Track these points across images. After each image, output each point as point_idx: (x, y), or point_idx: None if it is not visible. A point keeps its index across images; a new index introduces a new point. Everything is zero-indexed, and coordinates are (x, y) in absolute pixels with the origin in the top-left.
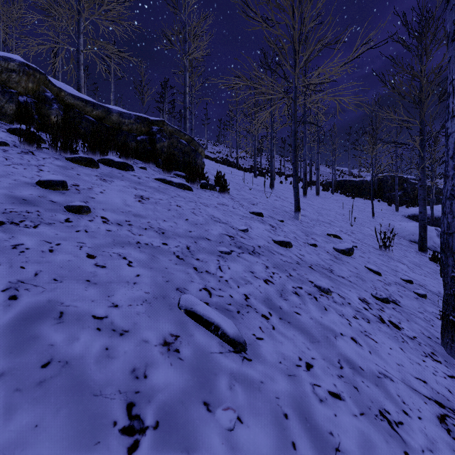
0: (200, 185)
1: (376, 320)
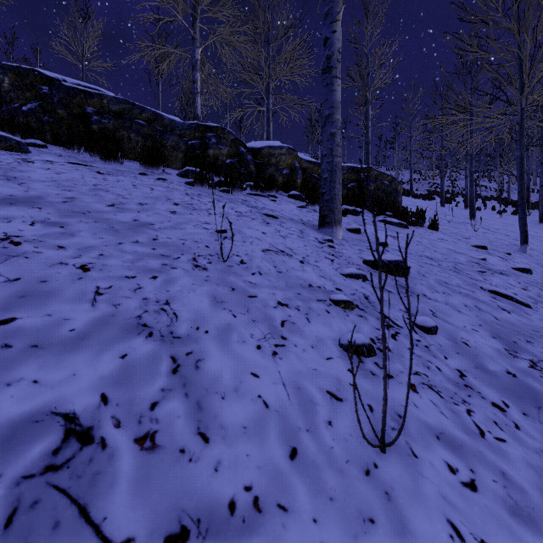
0: (410, 223)
1: None
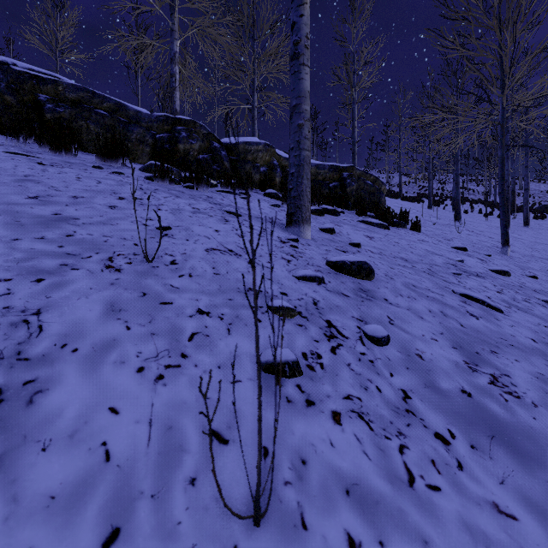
0: (392, 224)
1: None
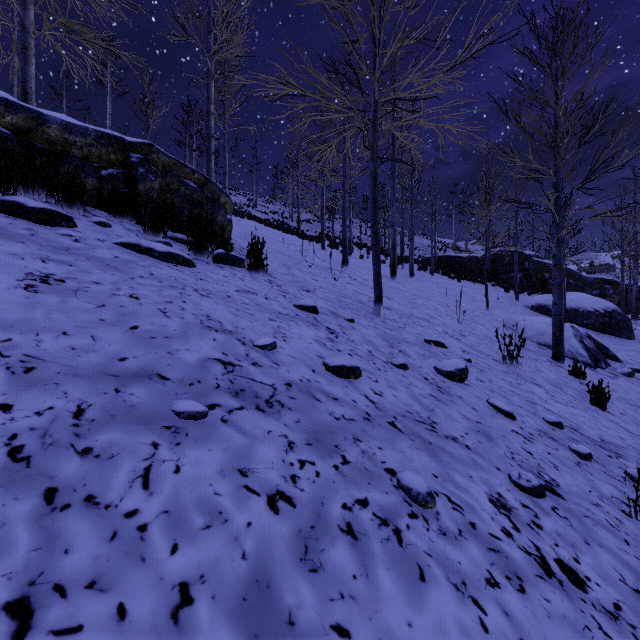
0: (215, 258)
1: (535, 573)
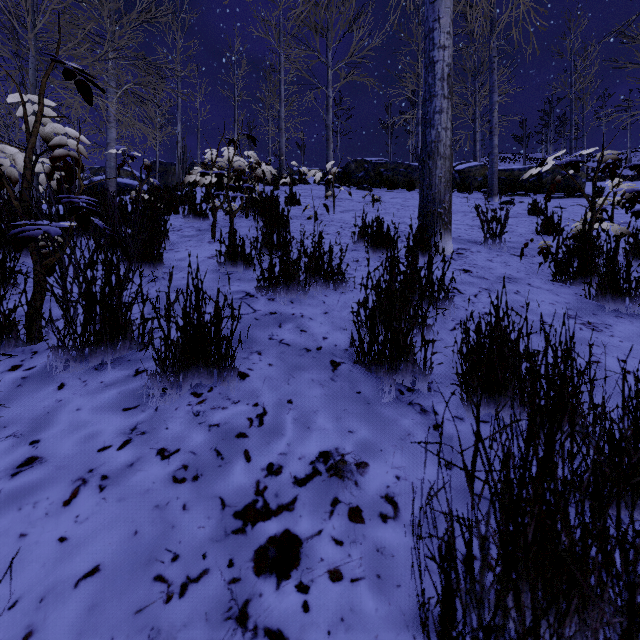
0: (575, 197)
1: None
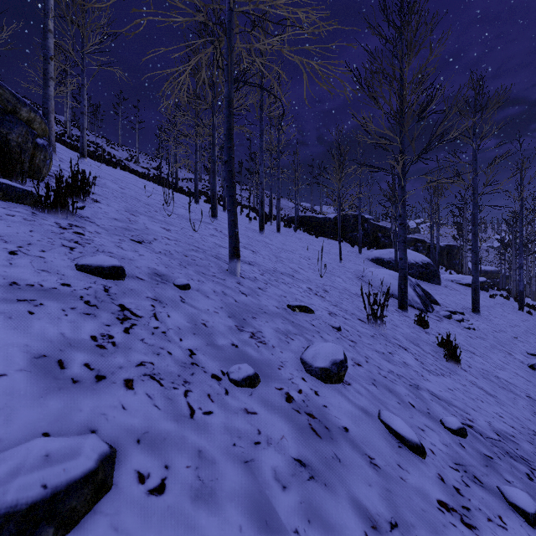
0: None
1: None
